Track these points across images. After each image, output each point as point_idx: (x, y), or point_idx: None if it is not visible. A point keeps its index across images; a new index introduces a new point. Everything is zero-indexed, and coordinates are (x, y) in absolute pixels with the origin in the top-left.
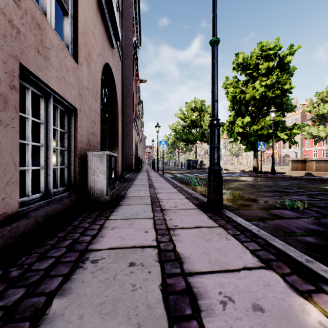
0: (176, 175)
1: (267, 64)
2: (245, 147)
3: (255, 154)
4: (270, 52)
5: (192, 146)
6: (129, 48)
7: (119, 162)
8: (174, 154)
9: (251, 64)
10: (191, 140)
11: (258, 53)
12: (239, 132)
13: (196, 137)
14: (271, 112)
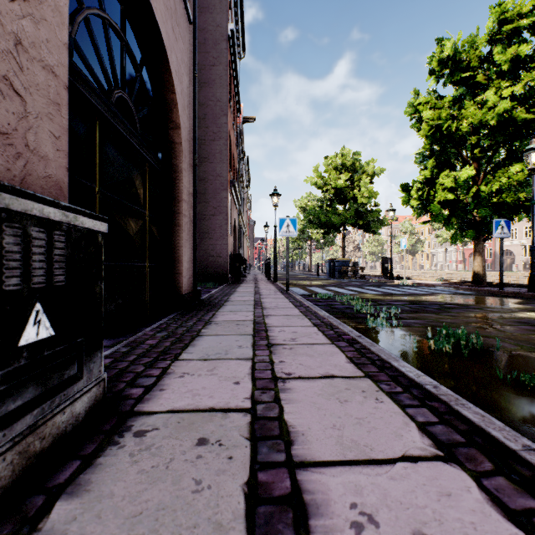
0: (314, 290)
1: (514, 50)
2: (453, 234)
3: (478, 246)
4: (522, 23)
5: (336, 236)
6: (221, 44)
7: (185, 263)
8: (303, 251)
9: (471, 58)
10: (335, 225)
11: (493, 27)
12: (443, 201)
13: (344, 218)
14: (532, 151)
